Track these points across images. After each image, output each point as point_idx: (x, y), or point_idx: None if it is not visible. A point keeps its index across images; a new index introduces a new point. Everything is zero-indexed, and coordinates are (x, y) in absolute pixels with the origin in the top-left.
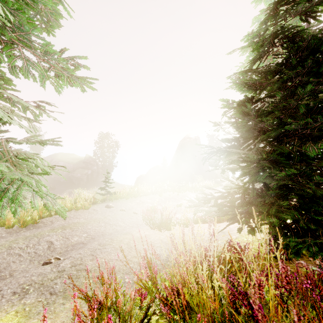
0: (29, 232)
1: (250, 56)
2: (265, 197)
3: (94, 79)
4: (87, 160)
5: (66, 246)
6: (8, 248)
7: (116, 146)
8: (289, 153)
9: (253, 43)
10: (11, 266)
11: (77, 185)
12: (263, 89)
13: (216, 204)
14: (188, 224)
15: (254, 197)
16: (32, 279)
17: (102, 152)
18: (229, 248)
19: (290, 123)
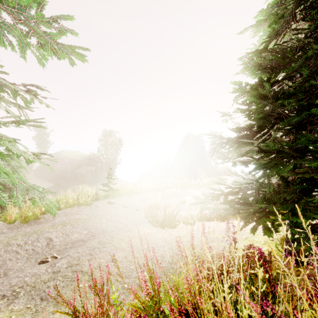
0: (29, 228)
1: (264, 36)
2: (285, 193)
3: (84, 49)
4: (91, 157)
5: (65, 243)
6: (6, 244)
7: (120, 143)
8: (314, 142)
9: (271, 16)
10: (7, 264)
11: (82, 181)
12: (280, 71)
13: (227, 200)
14: (192, 222)
15: (271, 193)
16: (24, 281)
17: (106, 149)
18: (248, 255)
19: (315, 107)
